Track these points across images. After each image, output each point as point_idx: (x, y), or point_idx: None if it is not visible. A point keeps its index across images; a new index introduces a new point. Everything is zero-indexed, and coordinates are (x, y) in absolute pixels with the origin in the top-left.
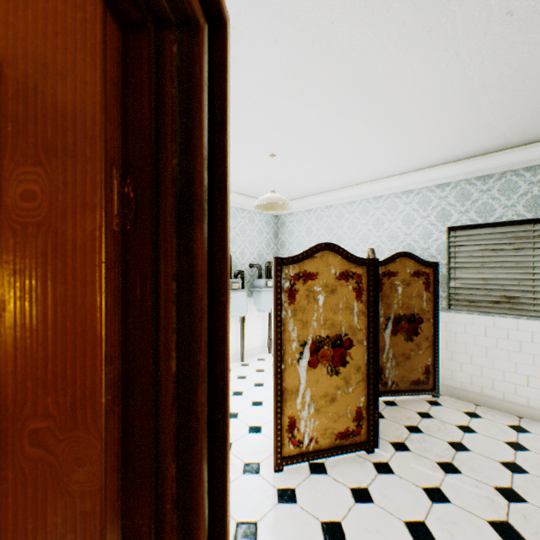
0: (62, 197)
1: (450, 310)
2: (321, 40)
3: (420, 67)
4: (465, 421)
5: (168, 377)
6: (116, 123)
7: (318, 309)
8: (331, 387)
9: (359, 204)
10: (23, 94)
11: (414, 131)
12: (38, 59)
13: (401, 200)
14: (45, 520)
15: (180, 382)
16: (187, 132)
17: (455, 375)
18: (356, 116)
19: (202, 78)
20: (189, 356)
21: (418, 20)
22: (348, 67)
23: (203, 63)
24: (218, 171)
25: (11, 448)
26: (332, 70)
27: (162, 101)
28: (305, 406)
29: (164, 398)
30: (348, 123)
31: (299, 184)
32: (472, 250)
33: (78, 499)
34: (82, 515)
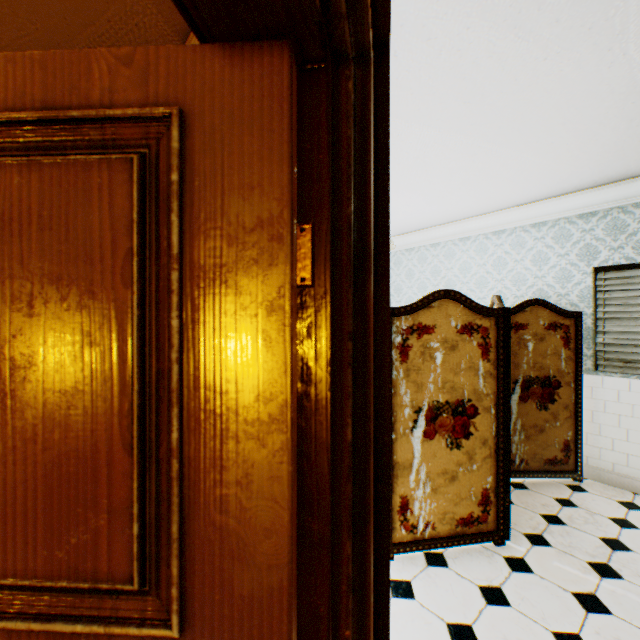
0: (248, 252)
1: (598, 372)
2: (450, 49)
3: (573, 71)
4: (621, 513)
5: (342, 446)
6: (295, 171)
7: (435, 369)
8: (450, 463)
9: (475, 241)
10: (209, 146)
11: (555, 149)
12: (224, 109)
13: (530, 235)
14: (231, 591)
15: (355, 452)
16: (361, 176)
17: (604, 454)
18: (482, 135)
19: (371, 114)
20: (362, 423)
21: (576, 16)
22: (479, 79)
23: (371, 97)
24: (381, 216)
25: (197, 514)
26: (459, 83)
27: (336, 144)
28: (420, 484)
29: (339, 469)
30: (471, 144)
31: (400, 218)
32: (629, 296)
33: (264, 572)
34: (268, 588)
